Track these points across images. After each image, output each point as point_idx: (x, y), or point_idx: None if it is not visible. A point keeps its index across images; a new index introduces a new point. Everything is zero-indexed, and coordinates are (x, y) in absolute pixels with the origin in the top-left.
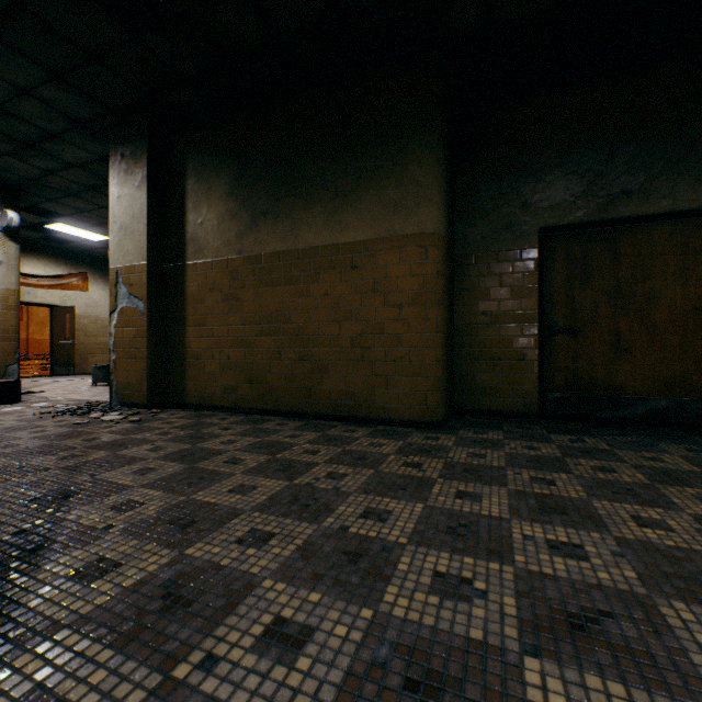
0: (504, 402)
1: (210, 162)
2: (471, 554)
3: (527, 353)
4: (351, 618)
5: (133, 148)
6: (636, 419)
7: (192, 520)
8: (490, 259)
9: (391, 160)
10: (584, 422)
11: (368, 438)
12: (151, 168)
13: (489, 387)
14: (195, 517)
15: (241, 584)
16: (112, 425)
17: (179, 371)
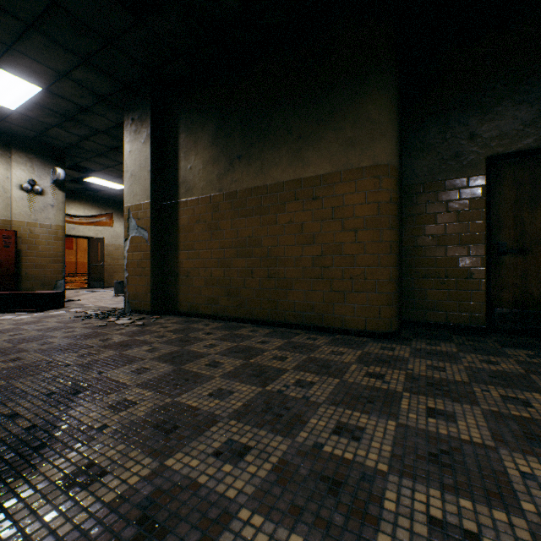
0: (450, 315)
1: (196, 119)
2: (465, 494)
3: (474, 272)
4: None
5: (140, 113)
6: None
7: (175, 425)
8: (437, 187)
9: (347, 103)
10: (533, 337)
11: (328, 346)
12: (153, 127)
13: (436, 302)
14: (178, 421)
15: (217, 511)
16: (123, 327)
17: (173, 285)
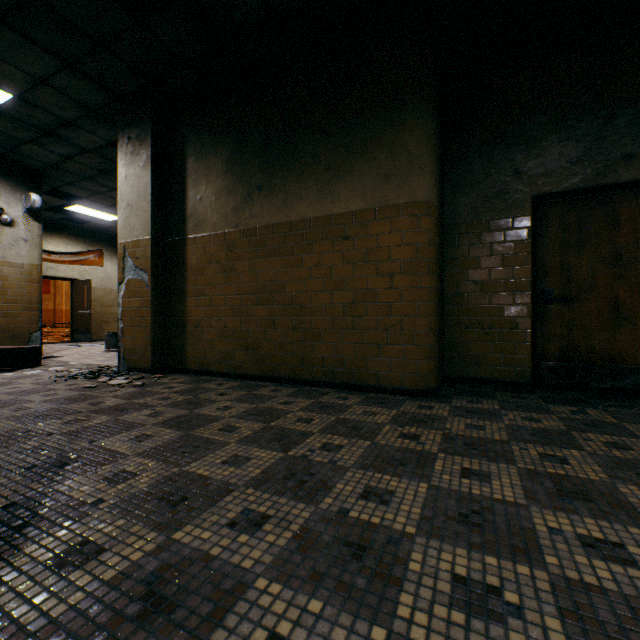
0: (495, 370)
1: (208, 142)
2: (492, 551)
3: (519, 322)
4: (360, 639)
5: (138, 131)
6: (637, 389)
7: (183, 496)
8: (481, 228)
9: (382, 131)
10: (580, 392)
11: (360, 406)
12: (155, 149)
13: (480, 356)
14: (187, 492)
15: (231, 582)
16: (117, 389)
17: (180, 338)
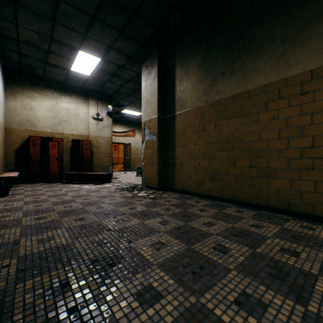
0: None
1: (187, 55)
2: None
3: None
4: None
5: (151, 61)
6: None
7: None
8: None
9: None
10: None
11: None
12: (159, 68)
13: None
14: None
15: None
16: (142, 199)
17: (171, 171)
